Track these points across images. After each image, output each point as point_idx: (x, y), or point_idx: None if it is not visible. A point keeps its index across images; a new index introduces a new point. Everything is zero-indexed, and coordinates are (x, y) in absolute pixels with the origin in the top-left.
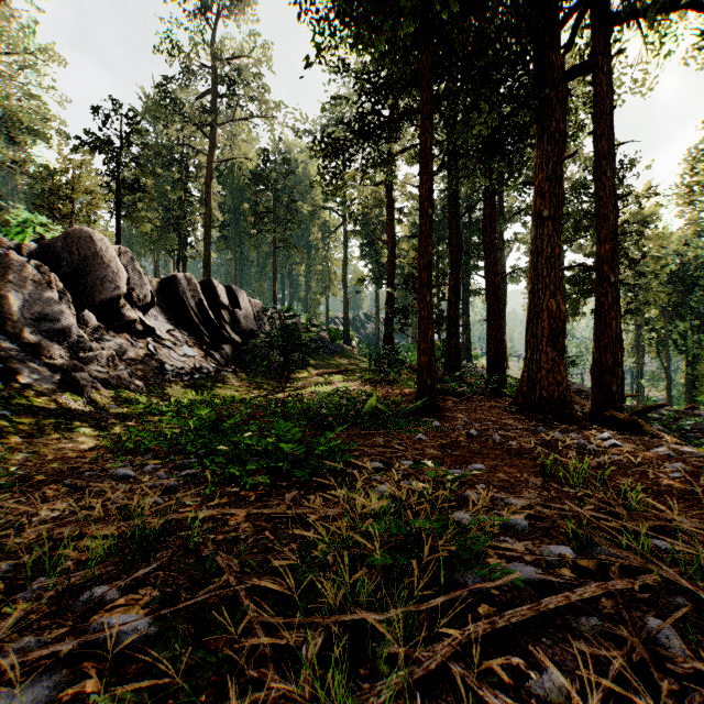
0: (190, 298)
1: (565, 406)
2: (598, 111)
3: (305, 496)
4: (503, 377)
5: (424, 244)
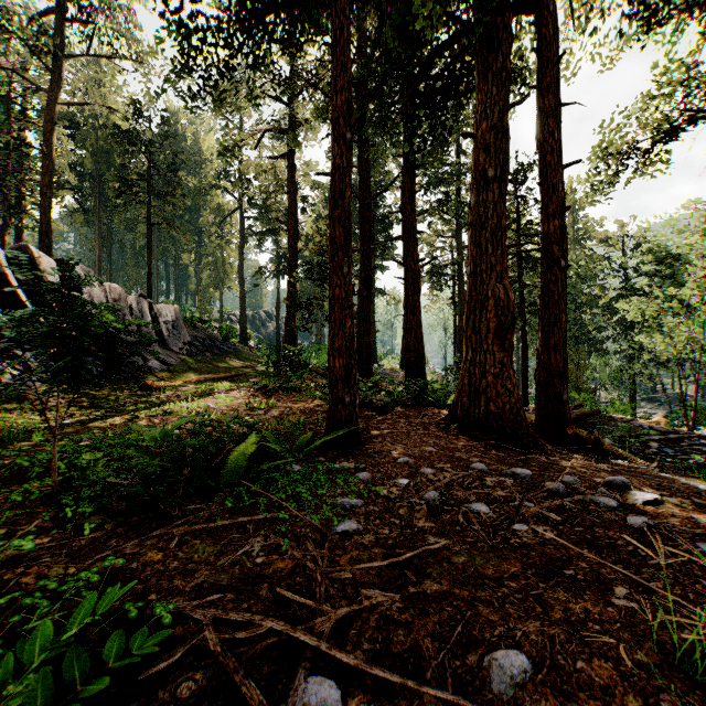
0: None
1: (520, 423)
2: (546, 57)
3: None
4: (423, 382)
5: (339, 184)
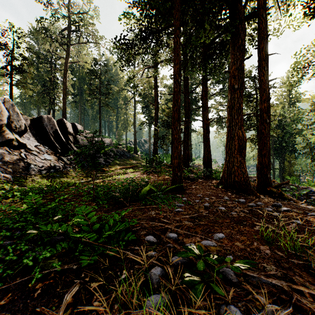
0: (50, 128)
1: (247, 185)
2: (261, 37)
3: (88, 284)
4: (211, 170)
5: (176, 98)
